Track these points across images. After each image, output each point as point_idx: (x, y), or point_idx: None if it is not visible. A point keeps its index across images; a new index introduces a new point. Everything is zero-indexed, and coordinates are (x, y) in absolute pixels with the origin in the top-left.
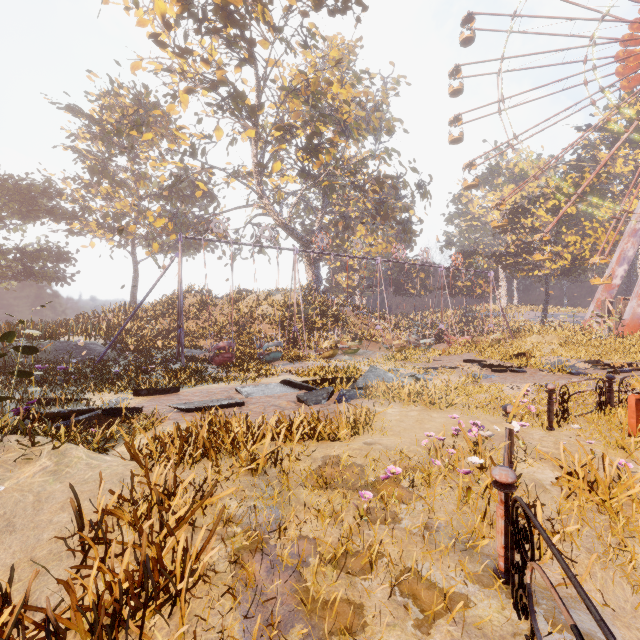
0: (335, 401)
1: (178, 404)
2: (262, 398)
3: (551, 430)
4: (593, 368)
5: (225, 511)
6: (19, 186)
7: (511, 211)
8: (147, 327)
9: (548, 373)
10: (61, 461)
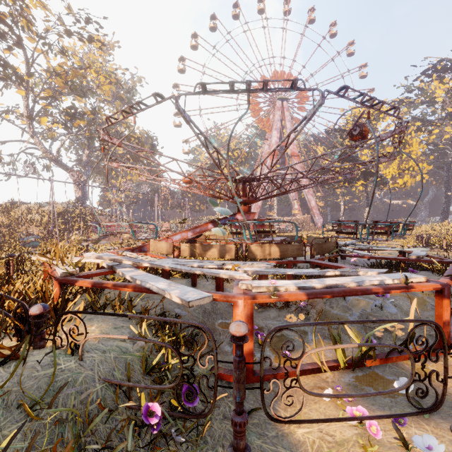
0: None
1: None
2: None
3: None
4: None
5: None
6: None
7: (211, 165)
8: None
9: None
10: None
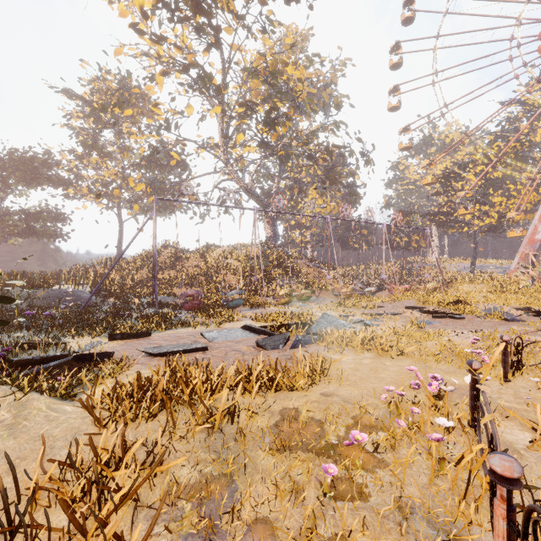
0: (291, 346)
1: (148, 348)
2: (224, 343)
3: (507, 381)
4: (525, 315)
5: (175, 482)
6: (23, 158)
7: (443, 176)
8: (129, 277)
9: (485, 319)
10: (20, 413)
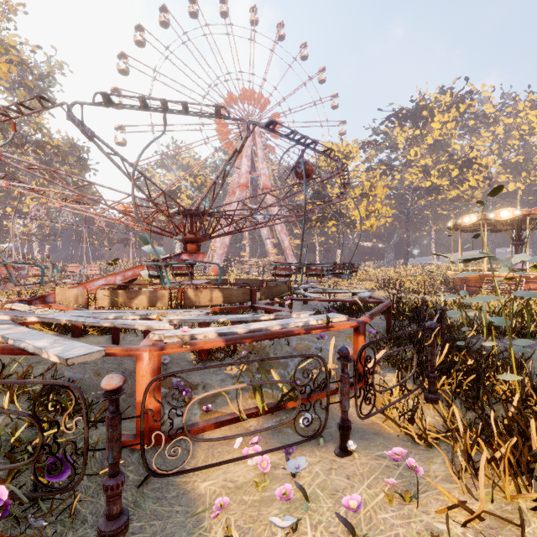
0: None
1: None
2: None
3: None
4: None
5: None
6: None
7: (168, 192)
8: None
9: None
10: None
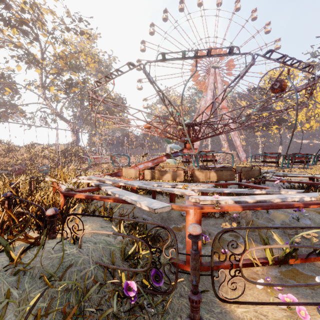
0: None
1: None
2: None
3: None
4: None
5: None
6: None
7: (163, 116)
8: None
9: None
10: None
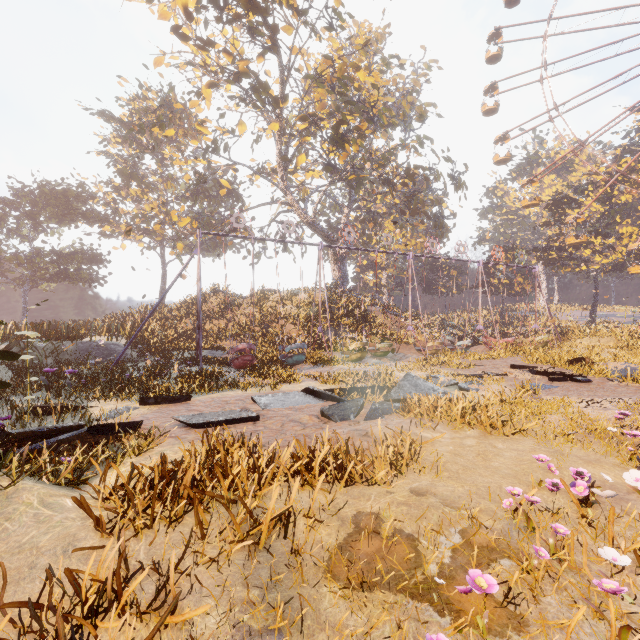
0: (366, 417)
1: (185, 416)
2: (281, 410)
3: None
4: None
5: None
6: (55, 191)
7: (554, 202)
8: (171, 327)
9: (619, 383)
10: (2, 510)
